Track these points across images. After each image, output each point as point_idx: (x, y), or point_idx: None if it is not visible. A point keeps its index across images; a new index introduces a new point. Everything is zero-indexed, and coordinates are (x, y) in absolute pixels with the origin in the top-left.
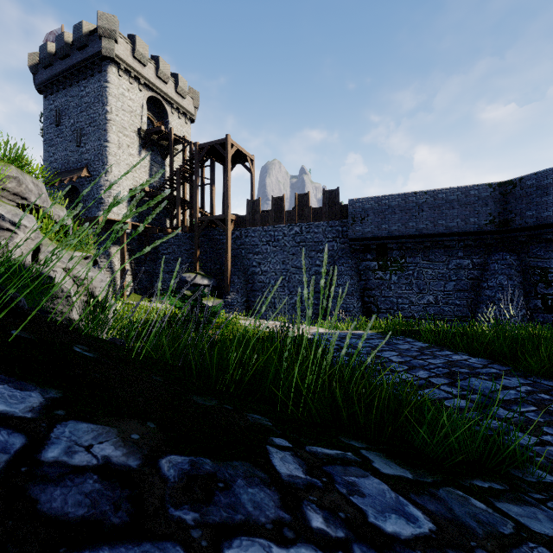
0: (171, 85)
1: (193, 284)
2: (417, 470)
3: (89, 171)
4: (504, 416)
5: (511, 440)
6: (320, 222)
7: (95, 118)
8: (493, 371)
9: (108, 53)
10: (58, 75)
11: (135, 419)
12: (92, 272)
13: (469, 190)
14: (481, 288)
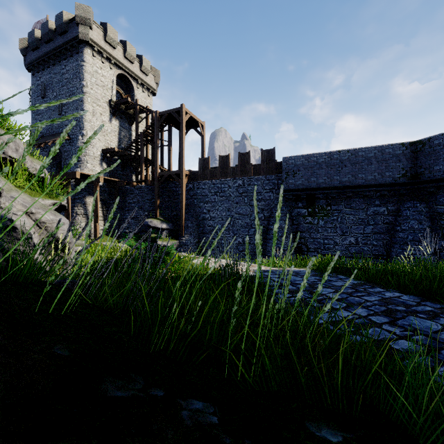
0: (136, 65)
1: (154, 228)
2: None
3: (69, 135)
4: None
5: None
6: (259, 176)
7: (73, 91)
8: (428, 308)
9: (84, 37)
10: (43, 56)
11: None
12: (55, 216)
13: (385, 149)
14: (395, 231)
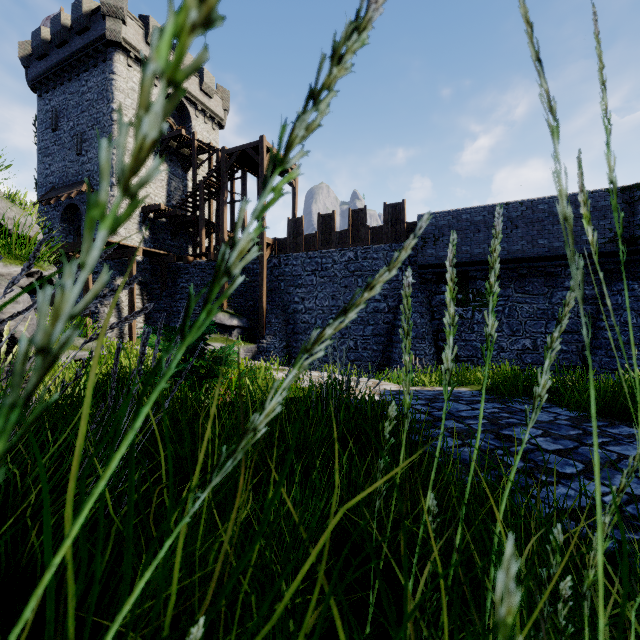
0: (195, 82)
1: (220, 325)
2: None
3: (91, 185)
4: None
5: None
6: (380, 245)
7: (99, 119)
8: None
9: (114, 36)
10: (54, 67)
11: None
12: None
13: None
14: (598, 328)
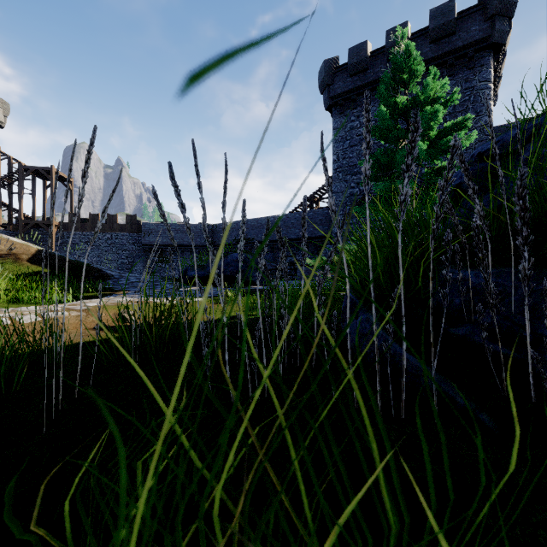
0: None
1: None
2: None
3: None
4: None
5: None
6: (124, 233)
7: None
8: None
9: None
10: None
11: None
12: None
13: (200, 226)
14: None
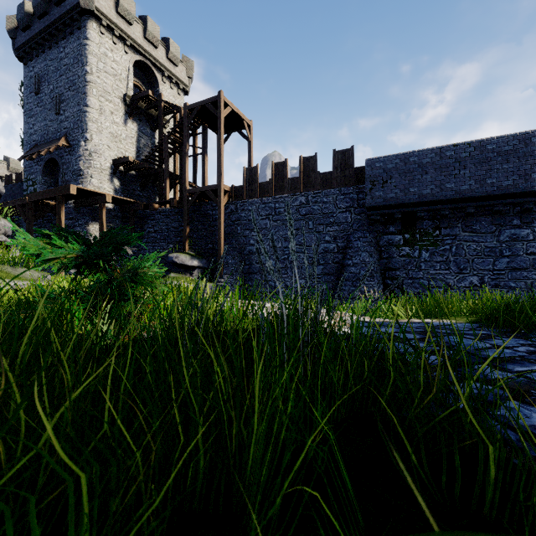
0: (162, 51)
1: (181, 266)
2: None
3: (68, 141)
4: None
5: None
6: (330, 189)
7: (74, 81)
8: None
9: (87, 5)
10: (36, 37)
11: None
12: None
13: (531, 137)
14: None
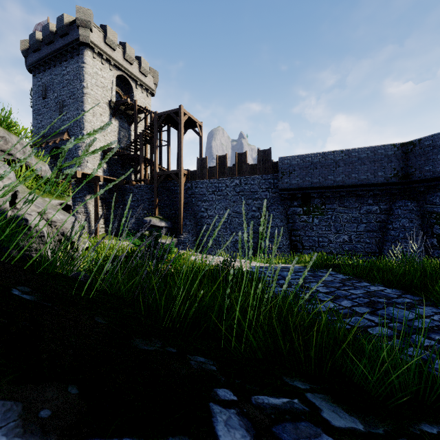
0: (135, 66)
1: (153, 226)
2: (366, 417)
3: (69, 135)
4: (424, 344)
5: (437, 369)
6: (255, 176)
7: (74, 92)
8: (407, 300)
9: (84, 39)
10: (44, 58)
11: (53, 383)
12: (64, 216)
13: (377, 149)
14: (387, 229)
